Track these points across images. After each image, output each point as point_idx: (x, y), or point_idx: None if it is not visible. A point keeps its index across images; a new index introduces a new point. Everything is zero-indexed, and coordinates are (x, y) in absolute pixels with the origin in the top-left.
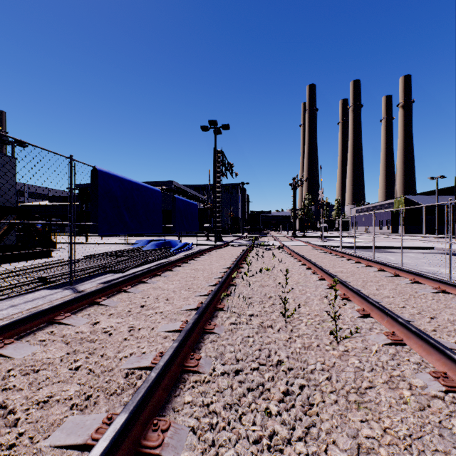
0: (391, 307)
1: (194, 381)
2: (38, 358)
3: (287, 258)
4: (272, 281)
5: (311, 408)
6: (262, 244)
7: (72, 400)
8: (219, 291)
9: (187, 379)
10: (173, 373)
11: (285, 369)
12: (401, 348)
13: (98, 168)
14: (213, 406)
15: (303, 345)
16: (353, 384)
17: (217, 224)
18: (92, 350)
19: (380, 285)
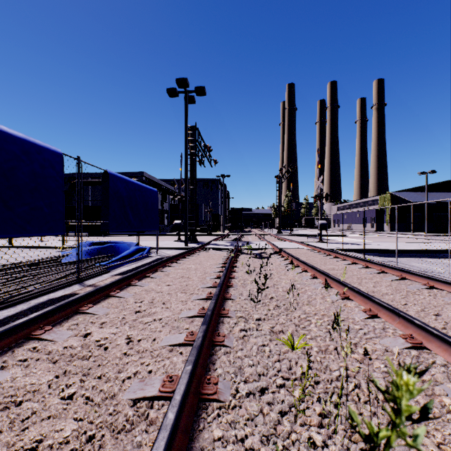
0: None
1: None
2: None
3: (306, 282)
4: None
5: None
6: (249, 247)
7: None
8: None
9: None
10: None
11: None
12: None
13: None
14: None
15: None
16: None
17: (190, 221)
18: None
19: None
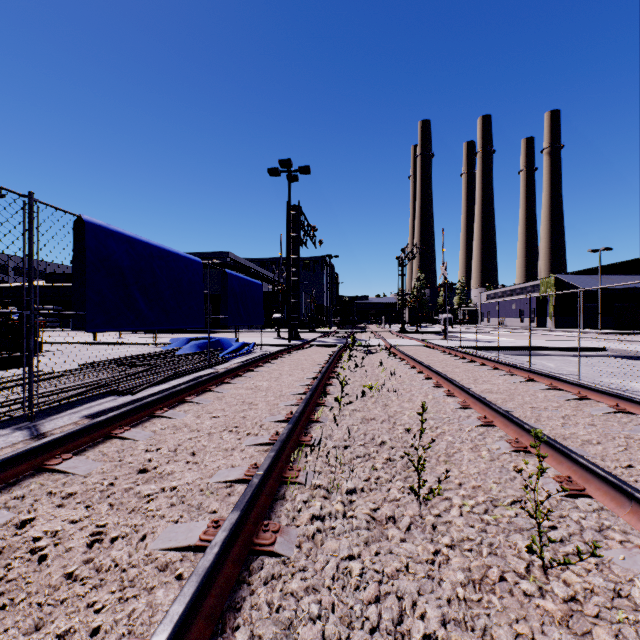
0: (609, 467)
1: None
2: None
3: (399, 366)
4: (382, 410)
5: None
6: (359, 343)
7: None
8: (291, 437)
9: None
10: None
11: None
12: None
13: (86, 218)
14: None
15: (469, 577)
16: None
17: (292, 315)
18: None
19: (563, 416)
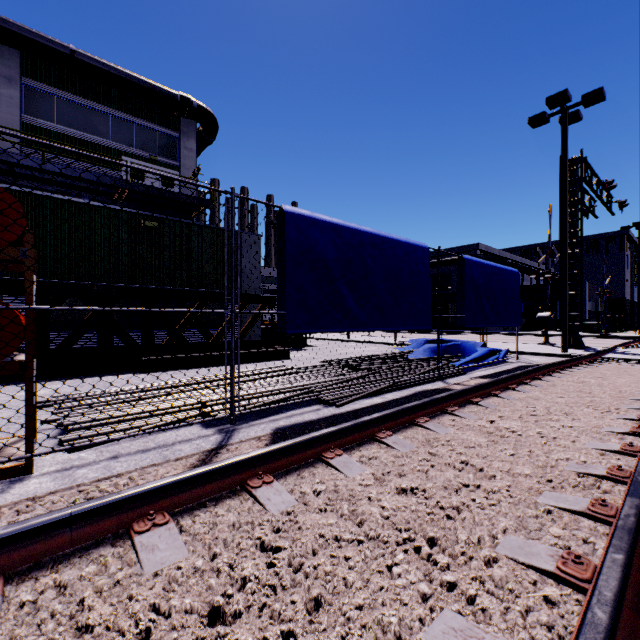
0: None
1: None
2: None
3: None
4: None
5: None
6: None
7: None
8: None
9: None
10: None
11: None
12: None
13: (288, 208)
14: None
15: None
16: None
17: (569, 313)
18: None
19: None
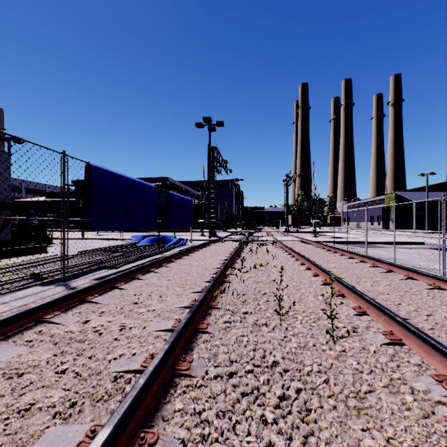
0: (387, 304)
1: (186, 386)
2: (23, 361)
3: (281, 253)
4: (266, 277)
5: (309, 415)
6: (256, 239)
7: (55, 408)
8: (213, 288)
9: (178, 383)
10: (163, 378)
11: (280, 371)
12: (400, 348)
13: (92, 164)
14: (205, 414)
15: (298, 345)
16: (351, 388)
17: (212, 220)
18: (80, 352)
19: (374, 281)
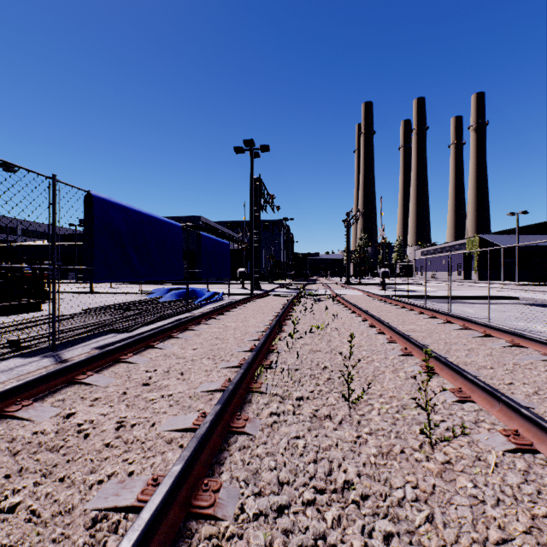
0: (494, 384)
1: (207, 539)
2: None
3: (342, 311)
4: (326, 344)
5: None
6: (310, 293)
7: None
8: (255, 362)
9: (195, 533)
10: (170, 525)
11: (357, 500)
12: (532, 457)
13: (94, 193)
14: None
15: (379, 451)
16: (473, 533)
17: (254, 269)
18: (47, 470)
19: (469, 349)
